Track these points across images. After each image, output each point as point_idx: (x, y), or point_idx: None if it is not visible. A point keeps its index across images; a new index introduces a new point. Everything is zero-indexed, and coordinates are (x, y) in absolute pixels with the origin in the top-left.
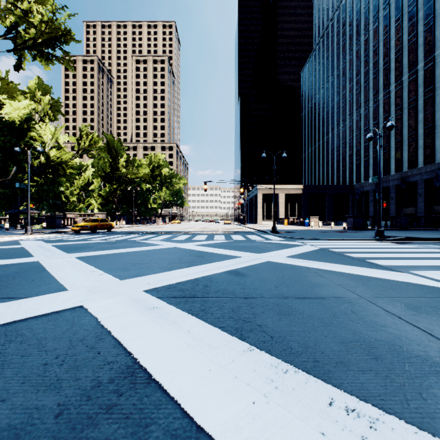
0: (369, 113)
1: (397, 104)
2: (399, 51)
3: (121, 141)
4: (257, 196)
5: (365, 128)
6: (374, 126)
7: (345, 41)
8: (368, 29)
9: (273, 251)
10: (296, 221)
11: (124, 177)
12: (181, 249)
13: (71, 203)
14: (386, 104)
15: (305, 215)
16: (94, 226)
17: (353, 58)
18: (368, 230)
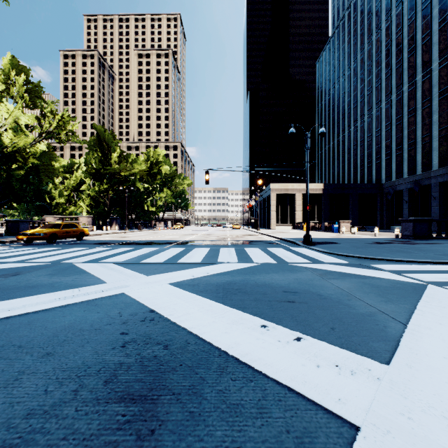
0: (403, 99)
1: (441, 84)
2: (444, 20)
3: (113, 133)
4: (270, 197)
5: (397, 117)
6: (409, 114)
7: (371, 19)
8: (401, 1)
9: (410, 337)
10: (319, 226)
11: (117, 174)
12: (123, 311)
13: (60, 206)
14: (427, 85)
15: (326, 219)
16: (51, 234)
17: (381, 38)
18: (435, 239)
